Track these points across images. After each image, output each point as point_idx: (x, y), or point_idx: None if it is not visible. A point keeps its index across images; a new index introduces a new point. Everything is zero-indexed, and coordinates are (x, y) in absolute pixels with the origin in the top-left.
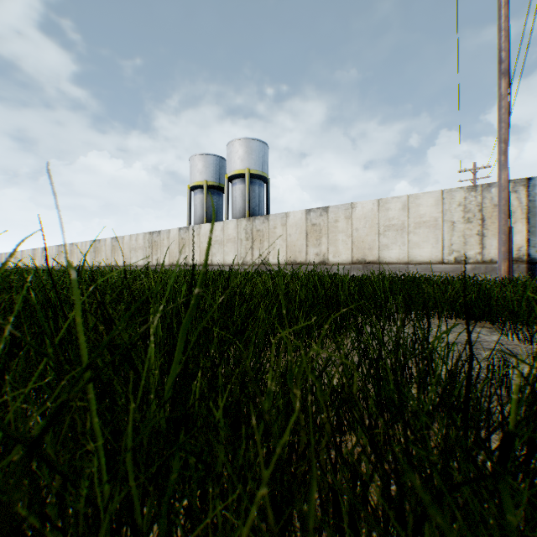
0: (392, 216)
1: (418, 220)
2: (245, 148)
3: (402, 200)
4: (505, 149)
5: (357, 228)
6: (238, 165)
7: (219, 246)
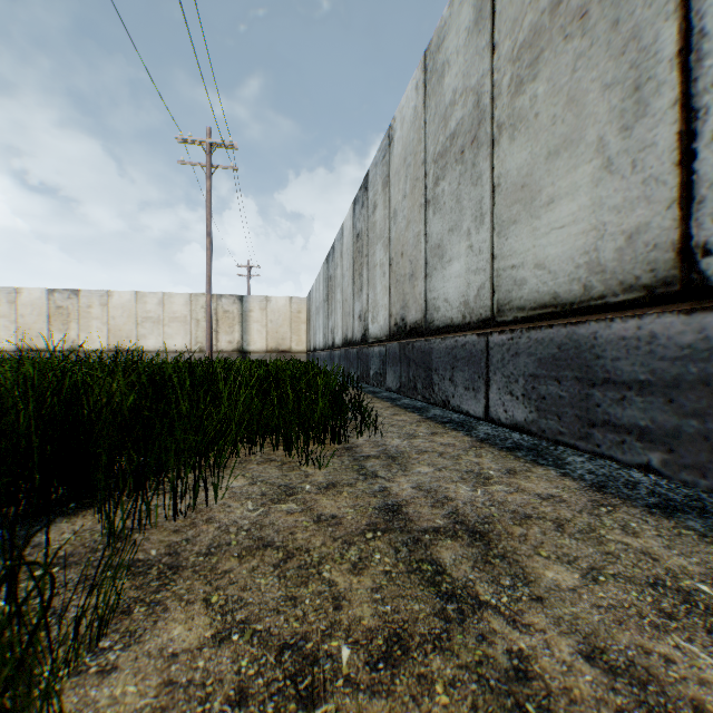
0: (150, 309)
1: (172, 315)
2: None
3: (159, 296)
4: (210, 282)
5: (115, 317)
6: None
7: None
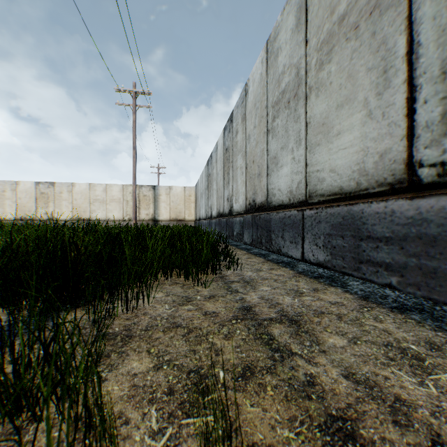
0: (98, 194)
1: (112, 198)
2: None
3: (103, 186)
4: (135, 177)
5: (76, 199)
6: None
7: None
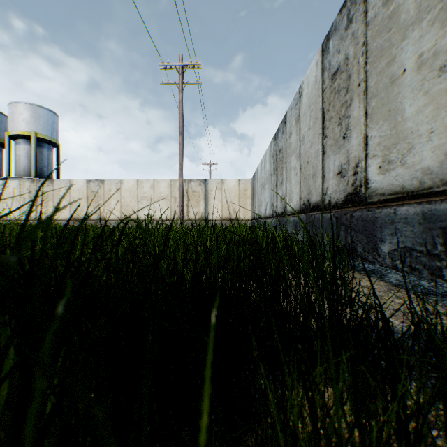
0: (145, 191)
1: (159, 195)
2: (32, 112)
3: (151, 182)
4: (181, 168)
5: (124, 197)
6: (24, 127)
7: None
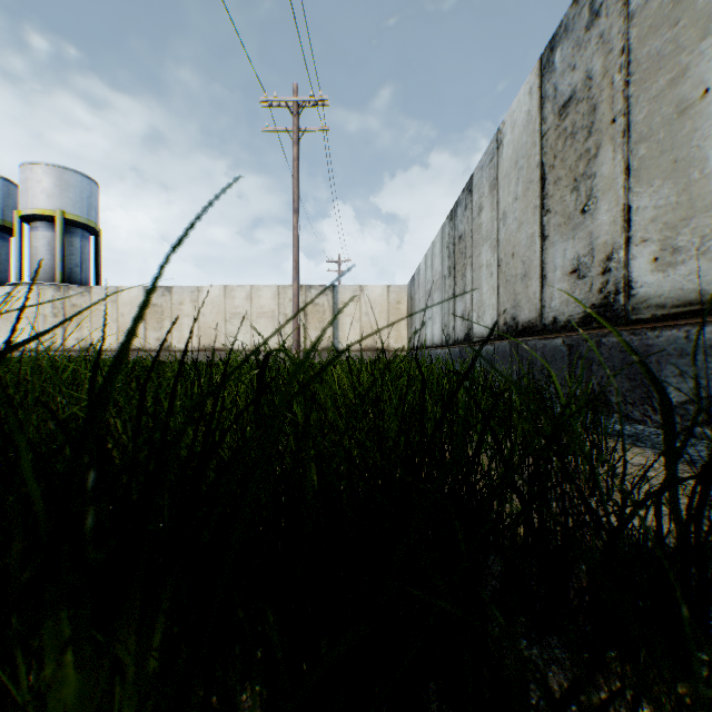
0: (238, 305)
1: (260, 310)
2: (56, 179)
3: (246, 289)
4: (297, 267)
5: (204, 313)
6: (44, 202)
7: (4, 322)
